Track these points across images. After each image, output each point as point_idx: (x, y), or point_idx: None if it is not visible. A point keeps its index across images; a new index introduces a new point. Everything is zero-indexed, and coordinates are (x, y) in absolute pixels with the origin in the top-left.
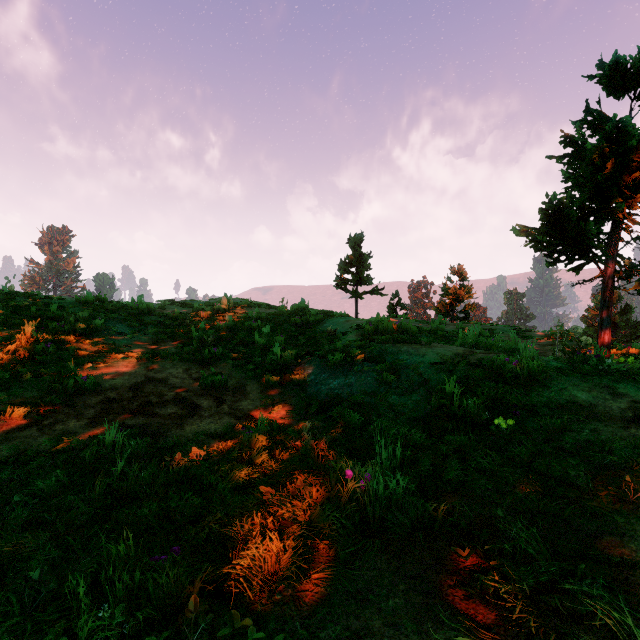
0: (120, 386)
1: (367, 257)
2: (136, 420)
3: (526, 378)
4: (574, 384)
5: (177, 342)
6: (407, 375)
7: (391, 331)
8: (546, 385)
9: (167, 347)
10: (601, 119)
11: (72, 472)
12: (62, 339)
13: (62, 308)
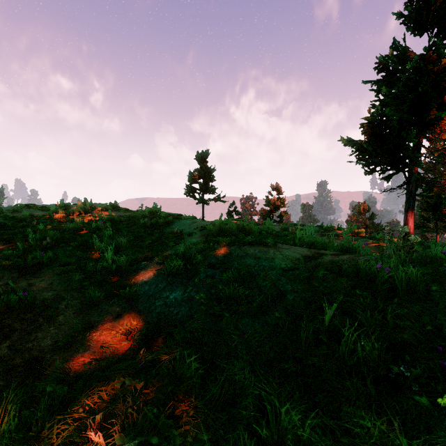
0: None
1: (212, 170)
2: None
3: (405, 290)
4: None
5: (9, 245)
6: (258, 285)
7: (235, 232)
8: (429, 299)
9: None
10: (405, 53)
11: None
12: None
13: None
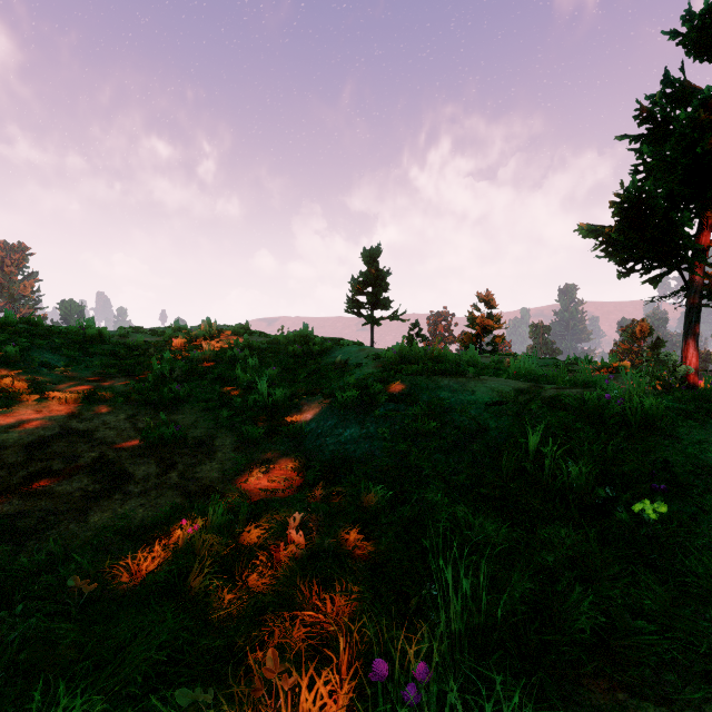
0: (11, 444)
1: (385, 274)
2: (4, 506)
3: (640, 425)
4: None
5: (131, 378)
6: (453, 421)
7: (422, 360)
8: (672, 435)
9: (113, 384)
10: (685, 90)
11: None
12: None
13: None
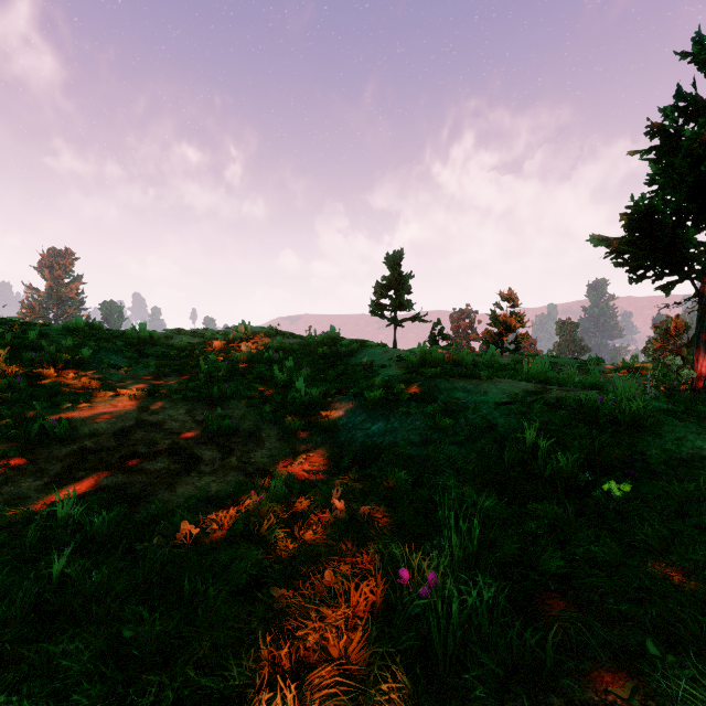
0: (102, 432)
1: (407, 278)
2: (113, 478)
3: (628, 423)
4: (693, 431)
5: (182, 377)
6: (466, 418)
7: (441, 363)
8: (656, 433)
9: (169, 383)
10: (697, 104)
11: (2, 561)
12: (39, 373)
13: (44, 336)
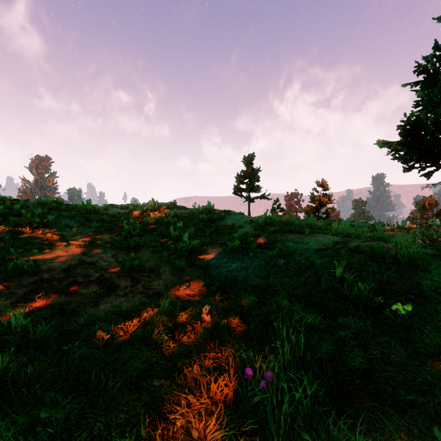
0: (56, 268)
1: (257, 171)
2: (58, 299)
3: (406, 263)
4: None
5: (112, 233)
6: (295, 260)
7: (278, 224)
8: (426, 269)
9: (103, 237)
10: None
11: None
12: (19, 230)
13: (24, 207)
